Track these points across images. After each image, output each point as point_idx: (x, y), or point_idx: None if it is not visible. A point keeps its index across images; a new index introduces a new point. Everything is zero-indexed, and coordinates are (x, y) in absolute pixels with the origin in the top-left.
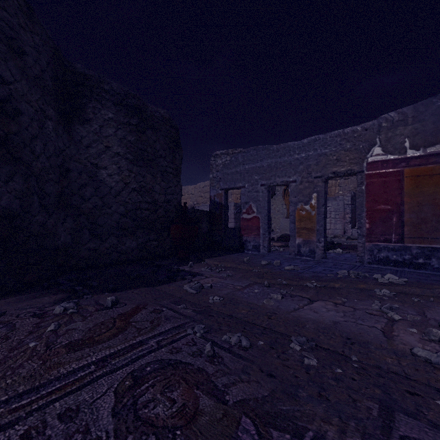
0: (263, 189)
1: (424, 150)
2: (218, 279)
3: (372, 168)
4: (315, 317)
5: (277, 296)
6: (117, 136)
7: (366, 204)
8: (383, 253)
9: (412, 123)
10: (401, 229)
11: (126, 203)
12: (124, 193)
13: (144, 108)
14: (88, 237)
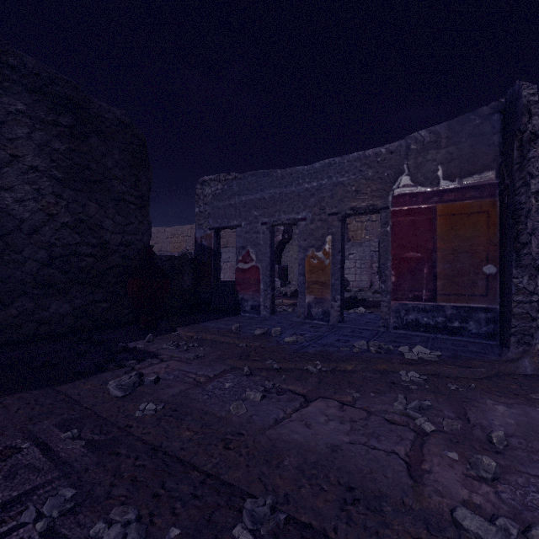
0: (265, 229)
1: (460, 182)
2: (179, 364)
3: (399, 204)
4: (305, 437)
5: (255, 396)
6: (33, 140)
7: (392, 250)
8: (412, 315)
9: (446, 146)
10: (434, 284)
11: (50, 245)
12: (46, 230)
13: (85, 103)
14: None
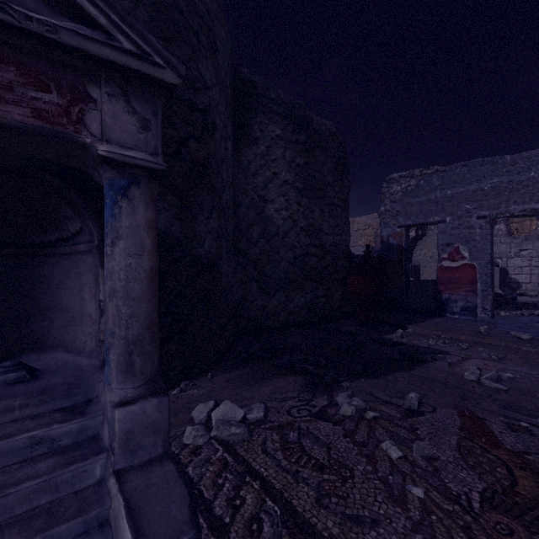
0: (482, 223)
1: None
2: (493, 363)
3: None
4: None
5: None
6: (285, 159)
7: None
8: None
9: None
10: None
11: (293, 247)
12: (291, 234)
13: (309, 120)
14: (256, 292)
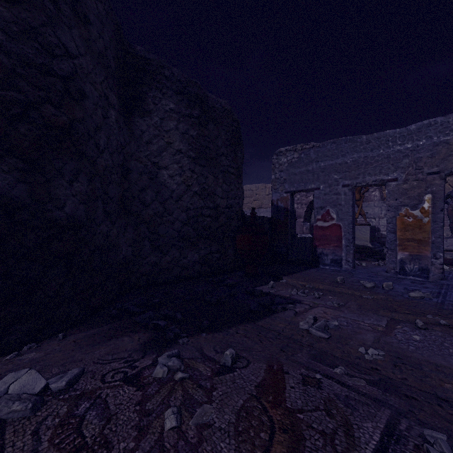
0: (346, 190)
1: None
2: (332, 311)
3: None
4: None
5: None
6: (178, 130)
7: None
8: None
9: None
10: None
11: (187, 208)
12: (185, 197)
13: (204, 98)
14: (148, 249)
